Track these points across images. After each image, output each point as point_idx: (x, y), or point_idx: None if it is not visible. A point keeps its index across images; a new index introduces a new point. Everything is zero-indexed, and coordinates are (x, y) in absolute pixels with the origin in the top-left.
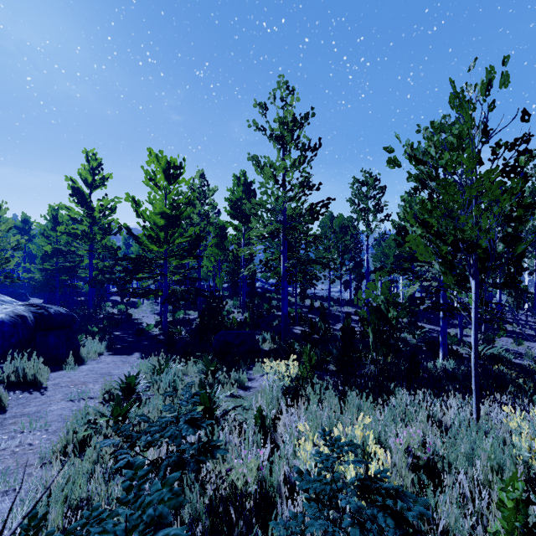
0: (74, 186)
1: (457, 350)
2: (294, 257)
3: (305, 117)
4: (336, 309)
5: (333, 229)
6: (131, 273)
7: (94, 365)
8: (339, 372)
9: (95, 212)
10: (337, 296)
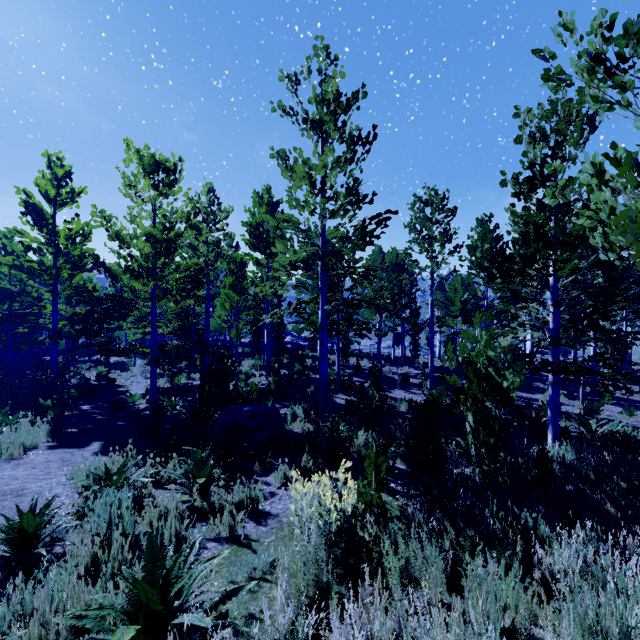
0: (28, 200)
1: (566, 428)
2: (336, 299)
3: (353, 96)
4: (388, 370)
5: (386, 266)
6: (99, 321)
7: (4, 472)
8: (416, 476)
9: (59, 238)
10: (385, 353)
